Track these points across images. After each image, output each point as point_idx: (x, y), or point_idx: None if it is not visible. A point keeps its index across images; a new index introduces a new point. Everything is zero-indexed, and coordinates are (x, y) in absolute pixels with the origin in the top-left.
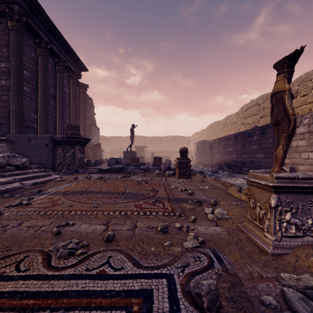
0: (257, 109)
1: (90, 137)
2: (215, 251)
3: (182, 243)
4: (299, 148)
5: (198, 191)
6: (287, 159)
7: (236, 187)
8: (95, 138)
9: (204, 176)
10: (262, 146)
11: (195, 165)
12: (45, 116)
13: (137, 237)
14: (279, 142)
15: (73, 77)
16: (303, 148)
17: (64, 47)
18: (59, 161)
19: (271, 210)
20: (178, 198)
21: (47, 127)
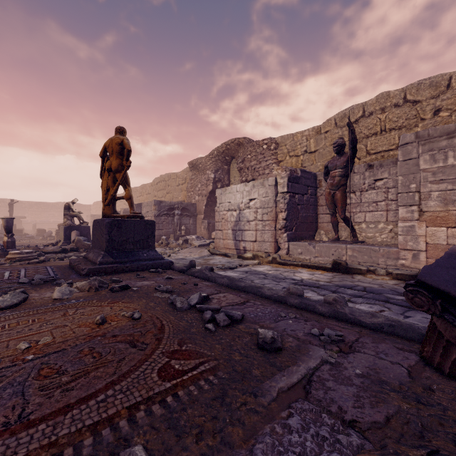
0: None
1: None
2: None
3: None
4: None
5: None
6: None
7: None
8: None
9: None
10: None
11: None
12: None
13: None
14: None
15: None
16: None
17: None
18: None
19: None
20: None
21: None
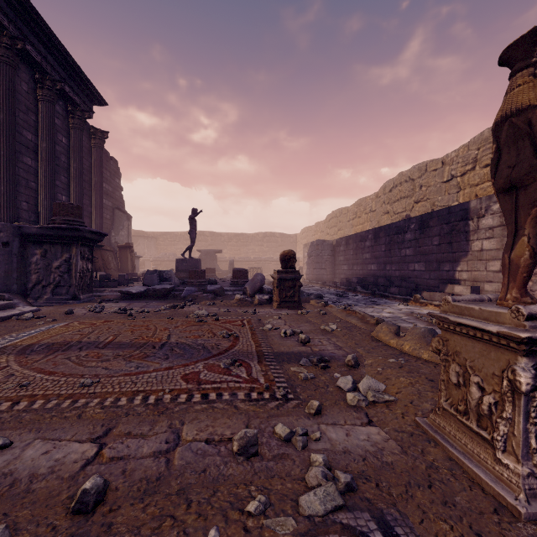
0: (411, 188)
1: (112, 232)
2: (386, 518)
3: (296, 495)
4: (485, 253)
5: (318, 335)
6: (464, 272)
7: (391, 326)
8: (123, 233)
9: (325, 304)
10: (421, 250)
11: (307, 283)
12: (10, 186)
13: (174, 481)
14: (521, 230)
15: (76, 114)
16: (492, 253)
17: (54, 53)
18: (37, 276)
19: (514, 398)
20: (280, 353)
21: (16, 208)
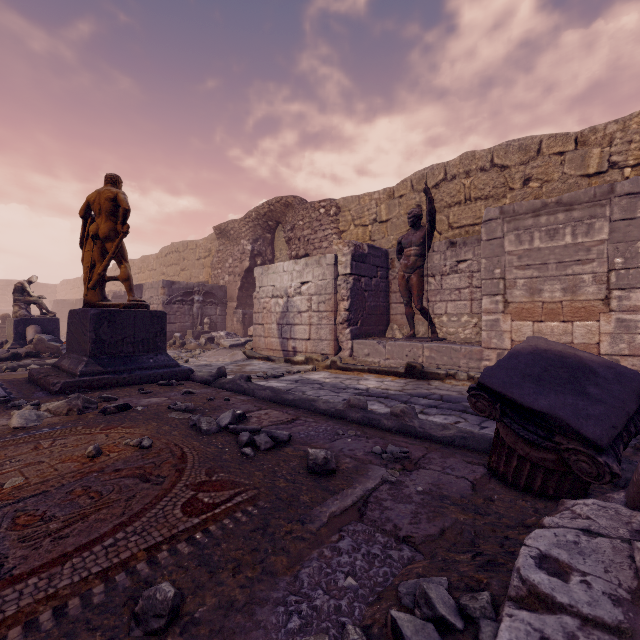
0: None
1: None
2: None
3: None
4: None
5: None
6: None
7: None
8: None
9: None
10: None
11: None
12: None
13: None
14: None
15: None
16: None
17: None
18: None
19: None
20: None
21: None
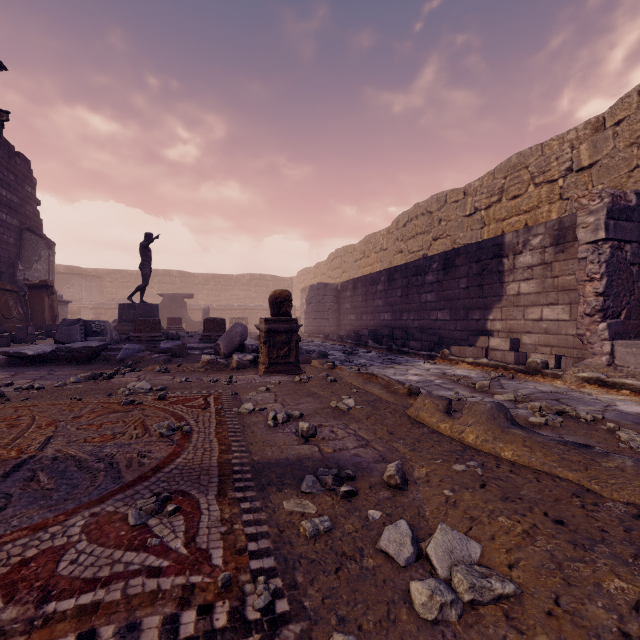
0: (428, 223)
1: (18, 264)
2: None
3: None
4: (523, 298)
5: (329, 419)
6: (497, 321)
7: (438, 400)
8: (39, 267)
9: (332, 366)
10: (445, 295)
11: (305, 337)
12: None
13: None
14: None
15: None
16: (532, 298)
17: None
18: None
19: None
20: (264, 465)
21: None
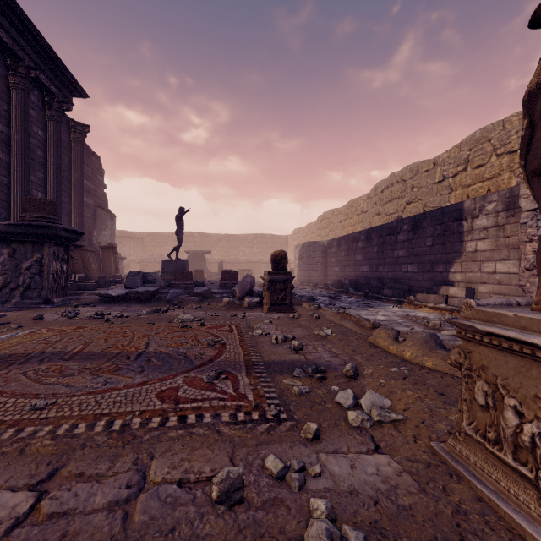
0: (402, 189)
1: (94, 232)
2: None
3: None
4: (479, 254)
5: (312, 341)
6: (458, 273)
7: (390, 331)
8: (106, 233)
9: (318, 307)
10: (414, 251)
11: (298, 285)
12: None
13: None
14: None
15: (53, 105)
16: (487, 254)
17: (28, 38)
18: (4, 278)
19: None
20: (271, 363)
21: None
